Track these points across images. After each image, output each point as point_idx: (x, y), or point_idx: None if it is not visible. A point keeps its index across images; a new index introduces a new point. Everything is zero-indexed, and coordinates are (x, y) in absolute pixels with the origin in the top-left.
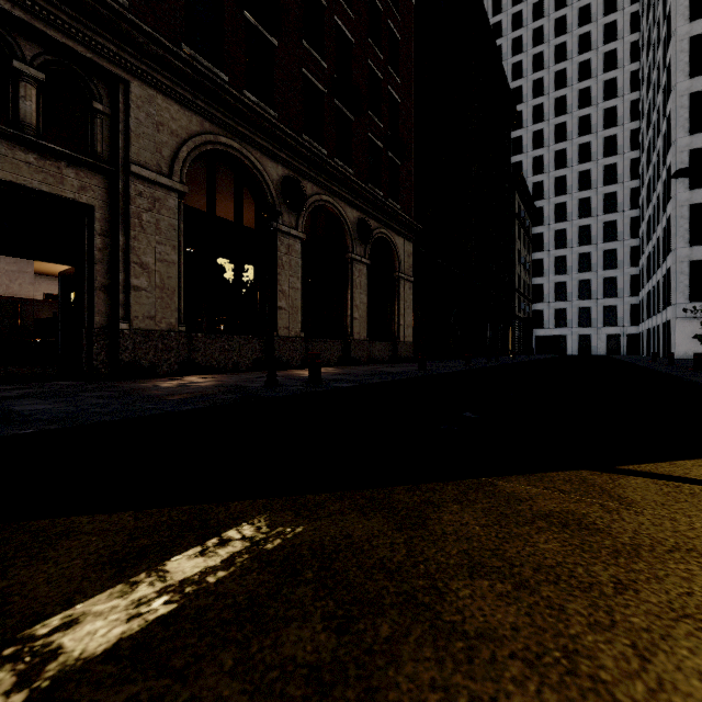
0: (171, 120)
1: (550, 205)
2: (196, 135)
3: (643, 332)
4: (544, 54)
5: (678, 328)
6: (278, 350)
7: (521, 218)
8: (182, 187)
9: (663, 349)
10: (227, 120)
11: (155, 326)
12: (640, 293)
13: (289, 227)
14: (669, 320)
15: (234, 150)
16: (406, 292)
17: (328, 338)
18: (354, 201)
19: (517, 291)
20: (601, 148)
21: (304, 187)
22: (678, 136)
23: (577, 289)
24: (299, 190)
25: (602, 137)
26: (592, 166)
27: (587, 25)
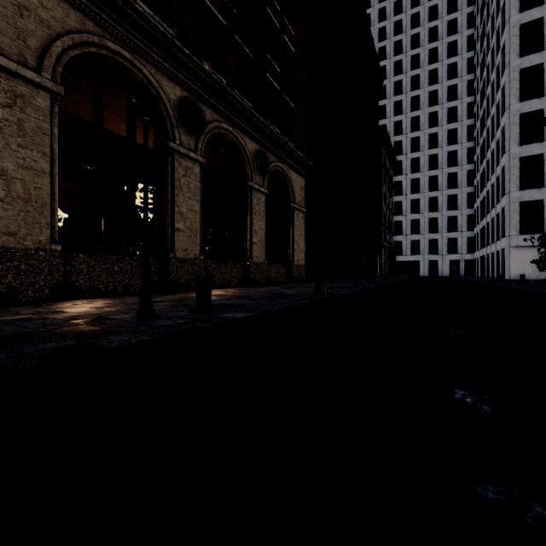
0: (40, 7)
1: (407, 159)
2: (75, 32)
3: (477, 259)
4: (403, 41)
5: (511, 255)
6: (175, 272)
7: (386, 168)
8: (55, 86)
9: (497, 271)
10: (115, 24)
11: (16, 243)
12: (475, 228)
13: (187, 149)
14: (503, 249)
15: (124, 59)
16: (299, 221)
17: (228, 261)
18: (253, 133)
19: (383, 225)
20: (445, 116)
21: (203, 110)
22: (511, 102)
23: (427, 224)
24: (198, 113)
25: (446, 108)
26: (439, 130)
27: (435, 21)
